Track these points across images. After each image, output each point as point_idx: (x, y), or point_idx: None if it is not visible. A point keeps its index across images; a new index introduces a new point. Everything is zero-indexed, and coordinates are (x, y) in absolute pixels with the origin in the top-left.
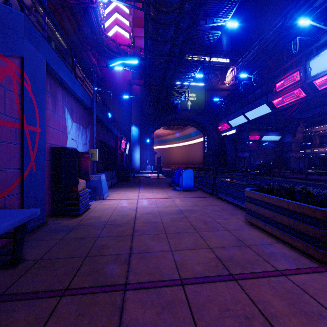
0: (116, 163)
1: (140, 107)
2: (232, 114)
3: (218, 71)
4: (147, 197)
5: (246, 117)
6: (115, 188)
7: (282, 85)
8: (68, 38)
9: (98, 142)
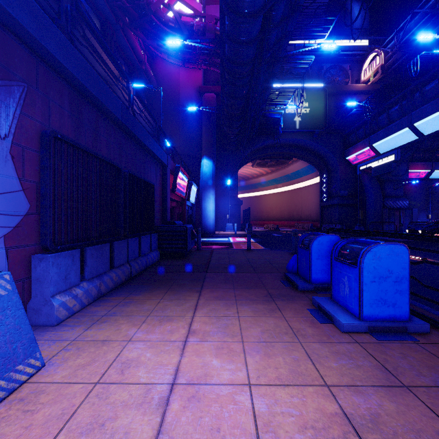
0: (164, 218)
1: (215, 128)
2: (380, 129)
3: (348, 64)
4: (216, 436)
5: (415, 130)
6: (127, 292)
7: None
8: (90, 2)
9: (43, 143)
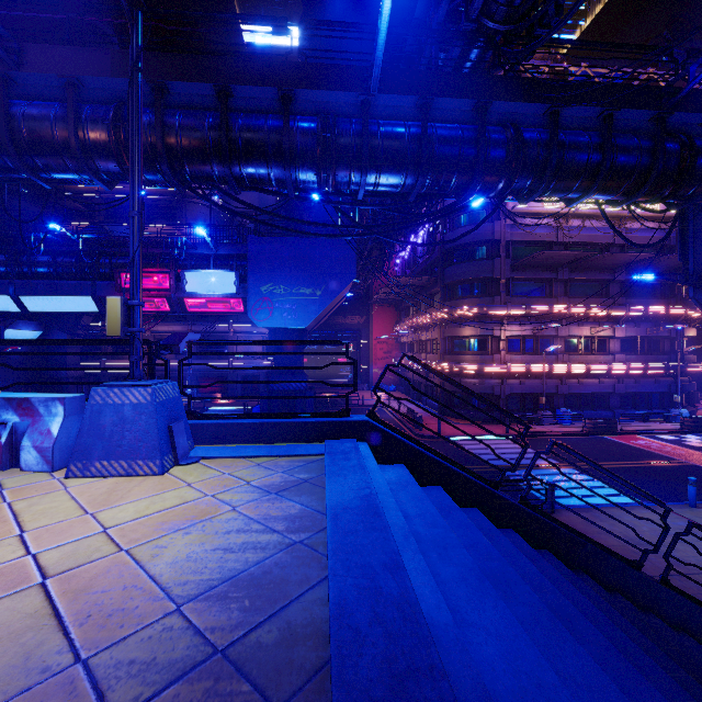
0: None
1: None
2: None
3: None
4: None
5: (19, 302)
6: None
7: None
8: None
9: None
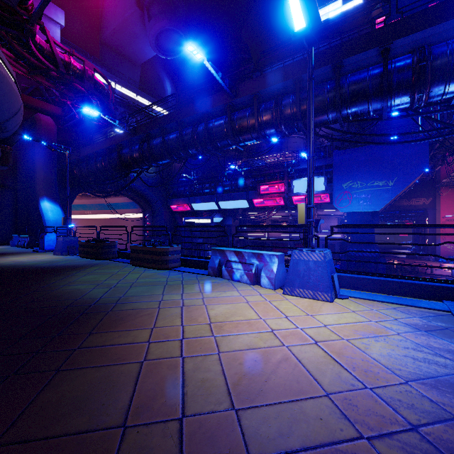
0: None
1: (55, 161)
2: (196, 195)
3: None
4: None
5: (218, 205)
6: None
7: (267, 189)
8: None
9: None
